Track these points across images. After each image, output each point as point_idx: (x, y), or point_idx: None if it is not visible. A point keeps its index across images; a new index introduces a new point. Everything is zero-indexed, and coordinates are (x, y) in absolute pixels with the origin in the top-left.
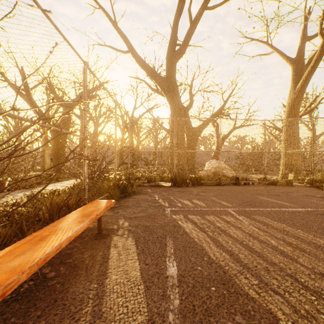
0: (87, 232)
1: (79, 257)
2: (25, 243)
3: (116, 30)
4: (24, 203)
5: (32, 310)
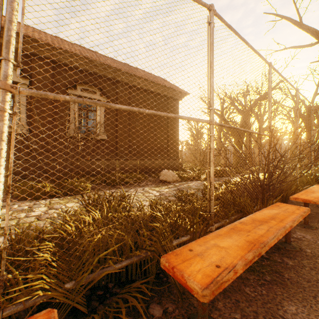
0: (310, 204)
1: (318, 212)
2: (306, 192)
3: (300, 29)
4: (300, 176)
5: (311, 219)
